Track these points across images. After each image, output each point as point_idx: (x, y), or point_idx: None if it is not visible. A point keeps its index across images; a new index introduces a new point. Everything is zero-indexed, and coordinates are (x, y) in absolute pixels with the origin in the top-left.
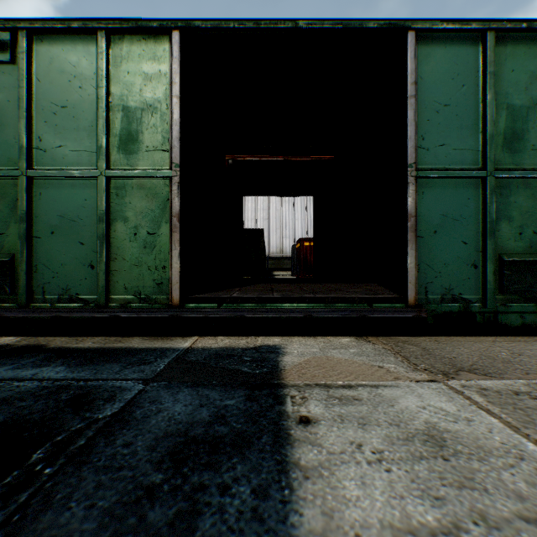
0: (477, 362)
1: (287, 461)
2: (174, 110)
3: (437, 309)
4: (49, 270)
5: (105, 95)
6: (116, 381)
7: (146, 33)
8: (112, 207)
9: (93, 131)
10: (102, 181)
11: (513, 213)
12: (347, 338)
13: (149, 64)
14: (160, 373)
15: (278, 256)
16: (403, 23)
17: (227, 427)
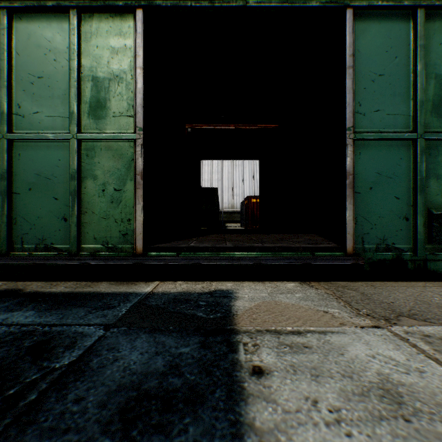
0: (414, 307)
1: (241, 422)
2: (138, 80)
3: (373, 257)
4: (27, 222)
5: (76, 66)
6: (79, 326)
7: (113, 12)
8: (82, 166)
9: (66, 99)
10: (74, 143)
11: (441, 171)
12: (292, 283)
13: (116, 39)
14: (121, 318)
15: (229, 210)
16: (342, 1)
17: (181, 379)
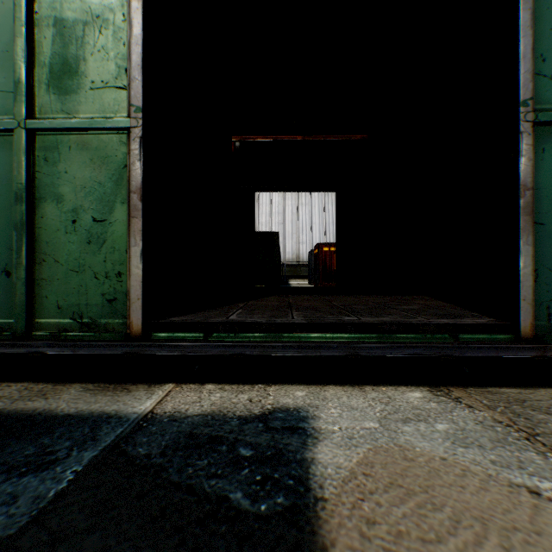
0: None
1: None
2: (134, 20)
3: None
4: None
5: None
6: None
7: None
8: (38, 179)
9: (9, 59)
10: (21, 137)
11: None
12: (416, 391)
13: None
14: (45, 511)
15: (294, 262)
16: None
17: None
